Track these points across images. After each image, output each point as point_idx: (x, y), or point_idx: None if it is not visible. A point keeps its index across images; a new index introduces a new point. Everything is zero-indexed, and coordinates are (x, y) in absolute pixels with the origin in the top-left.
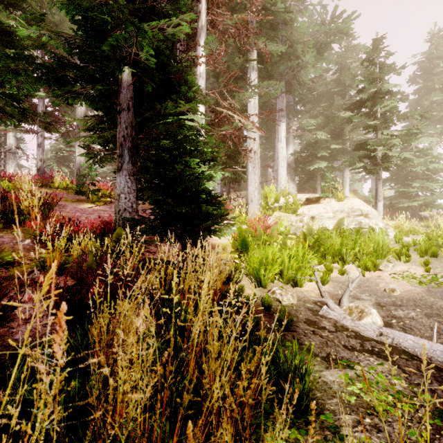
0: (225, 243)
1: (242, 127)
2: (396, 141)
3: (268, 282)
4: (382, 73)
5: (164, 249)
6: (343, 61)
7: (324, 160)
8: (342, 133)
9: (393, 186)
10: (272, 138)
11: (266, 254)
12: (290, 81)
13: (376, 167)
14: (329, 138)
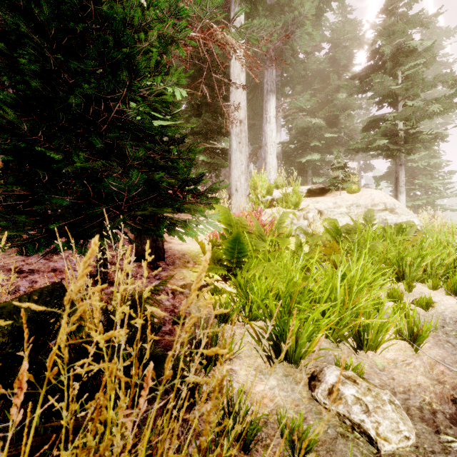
0: (198, 250)
1: (225, 62)
2: (434, 107)
3: (307, 353)
4: (405, 25)
5: (64, 265)
6: (339, 36)
7: (316, 152)
8: (336, 121)
9: (391, 184)
10: (255, 128)
11: (287, 273)
12: (280, 50)
13: (400, 146)
14: (324, 124)
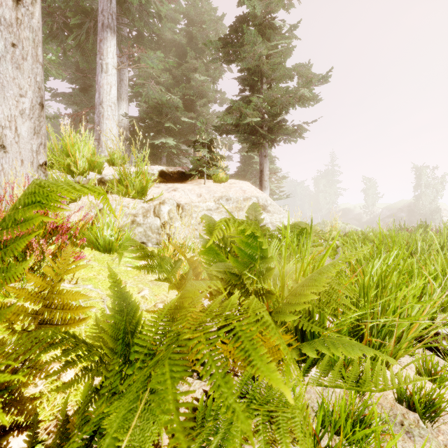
0: None
1: None
2: (305, 90)
3: None
4: None
5: None
6: (196, 12)
7: (171, 137)
8: (193, 107)
9: None
10: (92, 91)
11: None
12: None
13: (268, 133)
14: (181, 104)
